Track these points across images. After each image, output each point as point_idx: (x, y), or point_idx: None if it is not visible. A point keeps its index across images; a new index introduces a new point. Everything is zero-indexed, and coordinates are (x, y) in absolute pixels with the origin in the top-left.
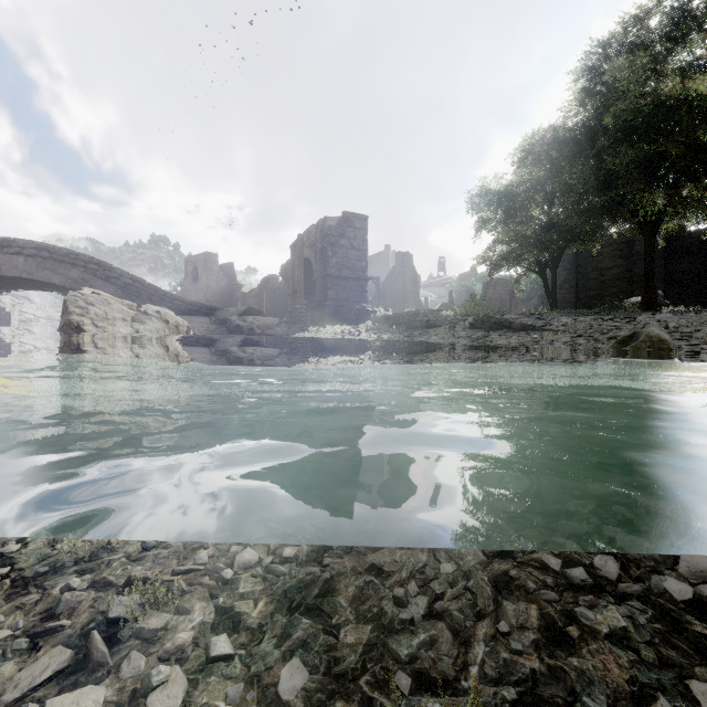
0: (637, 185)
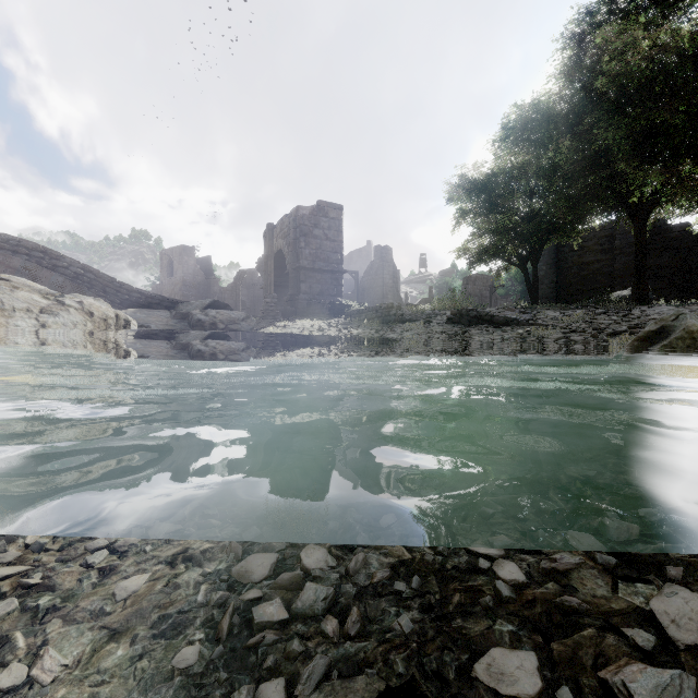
0: (632, 162)
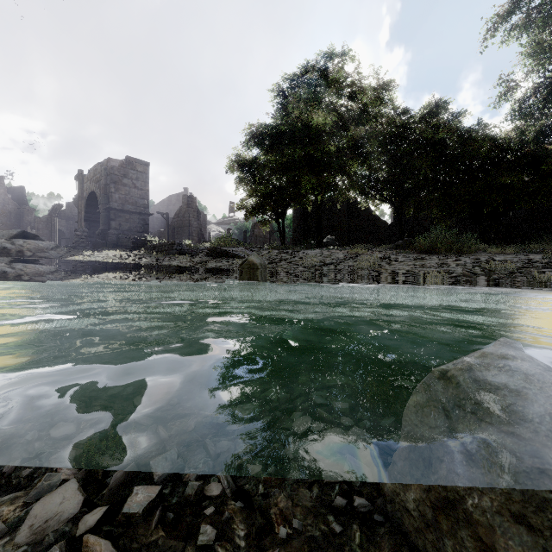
0: (303, 170)
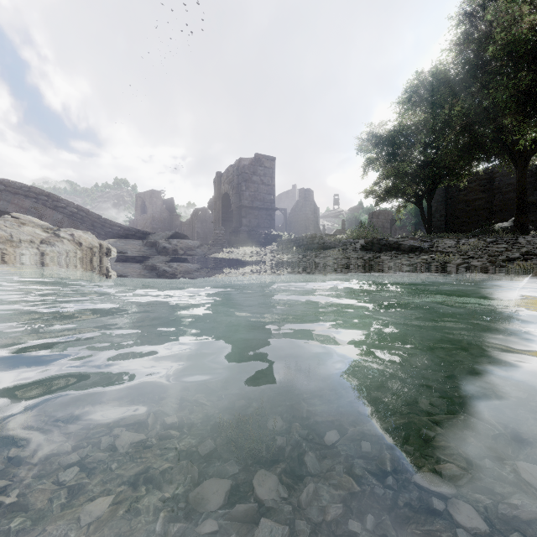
0: (518, 116)
